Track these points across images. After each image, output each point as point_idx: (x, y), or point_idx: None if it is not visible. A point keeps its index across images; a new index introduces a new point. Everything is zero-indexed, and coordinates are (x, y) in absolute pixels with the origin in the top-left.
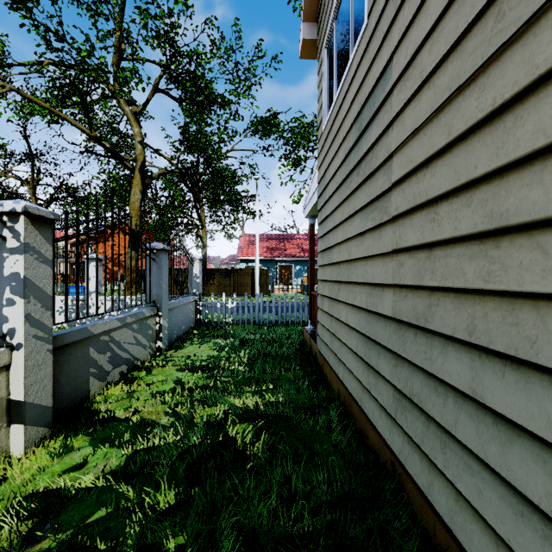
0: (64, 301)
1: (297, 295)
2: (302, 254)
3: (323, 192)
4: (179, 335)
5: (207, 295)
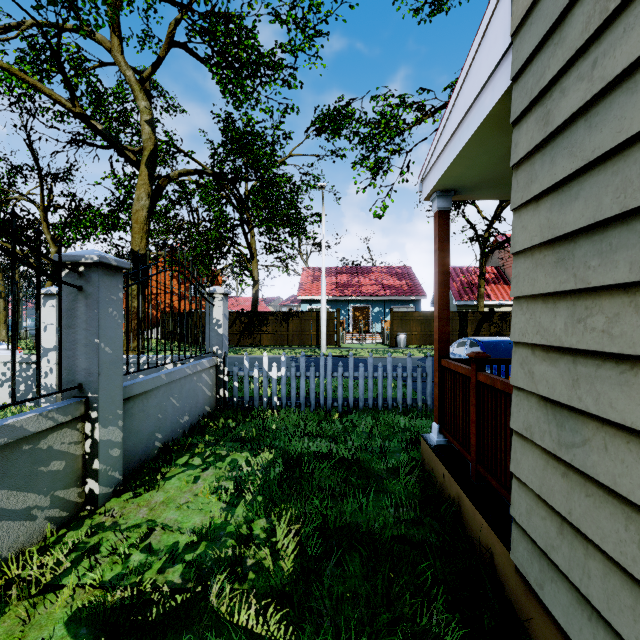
0: (8, 364)
1: (377, 346)
2: (382, 292)
3: (567, 13)
4: (173, 438)
5: (258, 346)
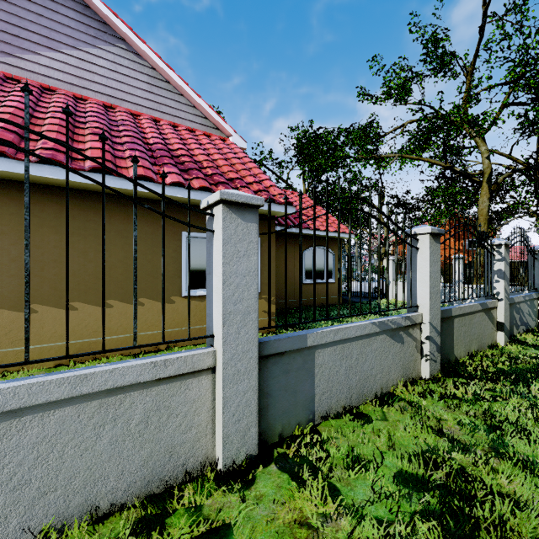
0: None
1: None
2: None
3: None
4: None
5: None
